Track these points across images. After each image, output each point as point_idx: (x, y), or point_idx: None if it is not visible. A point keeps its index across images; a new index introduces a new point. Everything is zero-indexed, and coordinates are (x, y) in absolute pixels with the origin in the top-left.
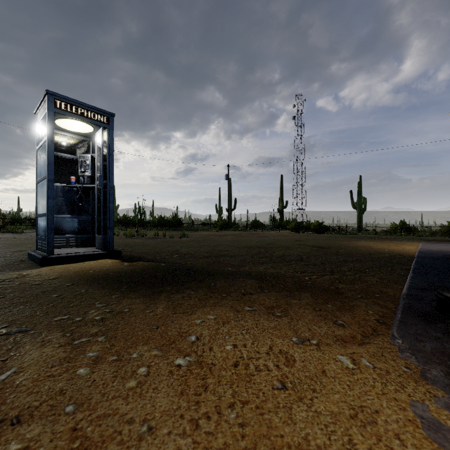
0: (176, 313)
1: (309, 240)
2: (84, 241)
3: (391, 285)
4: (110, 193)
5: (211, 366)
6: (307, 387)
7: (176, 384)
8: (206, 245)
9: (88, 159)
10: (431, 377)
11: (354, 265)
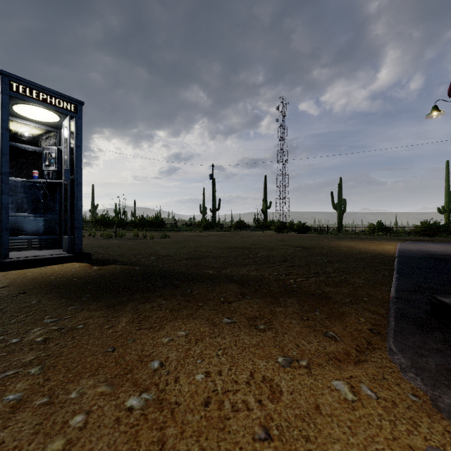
0: (141, 329)
1: (293, 241)
2: (49, 243)
3: (378, 287)
4: (79, 190)
5: (175, 407)
6: (298, 434)
7: (122, 442)
8: (187, 246)
9: (53, 152)
10: (444, 407)
11: (339, 266)
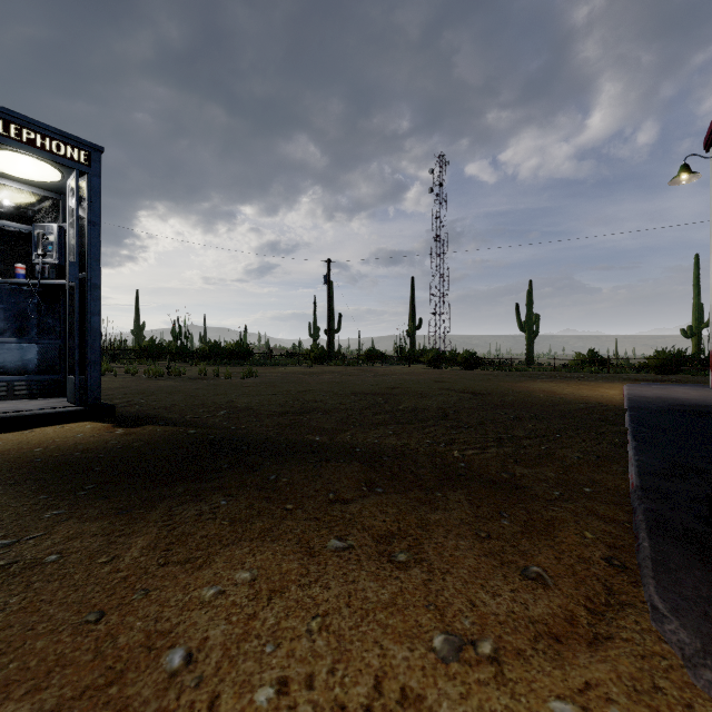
0: (168, 564)
1: (456, 381)
2: (45, 387)
3: (606, 467)
4: (94, 297)
5: None
6: None
7: None
8: (285, 391)
9: (51, 233)
10: None
11: (535, 426)
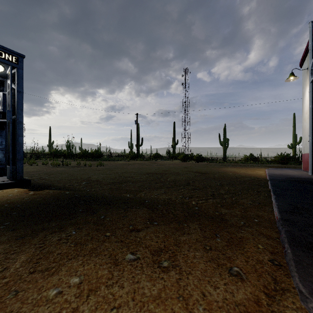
0: (35, 272)
1: (193, 167)
2: None
3: (263, 208)
4: (20, 127)
5: None
6: None
7: None
8: (115, 172)
9: None
10: None
11: (229, 188)
